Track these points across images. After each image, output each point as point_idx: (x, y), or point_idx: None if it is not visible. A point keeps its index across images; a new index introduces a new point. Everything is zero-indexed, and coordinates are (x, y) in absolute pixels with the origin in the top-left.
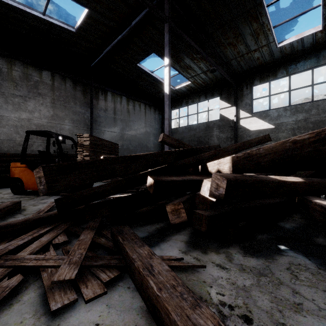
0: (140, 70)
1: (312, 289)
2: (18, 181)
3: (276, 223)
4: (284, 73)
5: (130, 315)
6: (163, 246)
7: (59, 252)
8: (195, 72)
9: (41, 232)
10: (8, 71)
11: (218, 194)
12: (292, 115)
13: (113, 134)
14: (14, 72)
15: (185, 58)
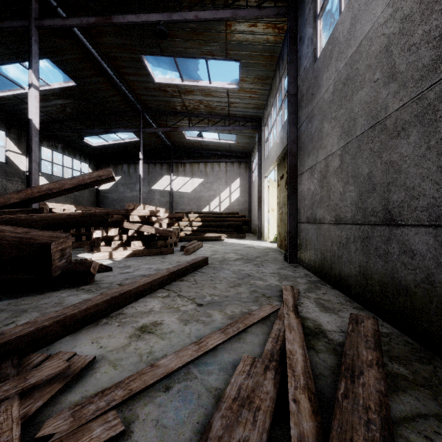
0: None
1: (42, 301)
2: None
3: None
4: None
5: (80, 336)
6: None
7: None
8: None
9: None
10: None
11: None
12: None
13: None
14: None
15: None
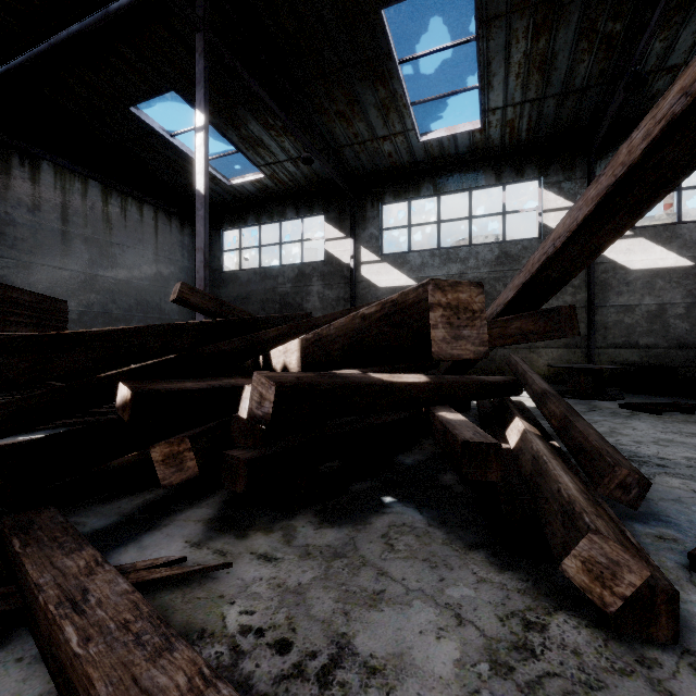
0: (140, 123)
1: (408, 561)
2: None
3: (392, 458)
4: (431, 190)
5: None
6: (149, 541)
7: None
8: (274, 156)
9: None
10: None
11: (263, 414)
12: (443, 266)
13: (59, 274)
14: None
15: (251, 121)
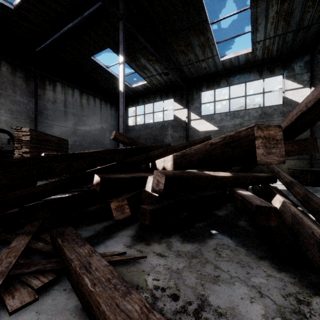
0: (95, 63)
1: (229, 262)
2: None
3: (212, 212)
4: (225, 83)
5: (63, 317)
6: (109, 243)
7: None
8: (151, 73)
9: None
10: None
11: (159, 189)
12: (231, 120)
13: (63, 129)
14: None
15: (141, 58)
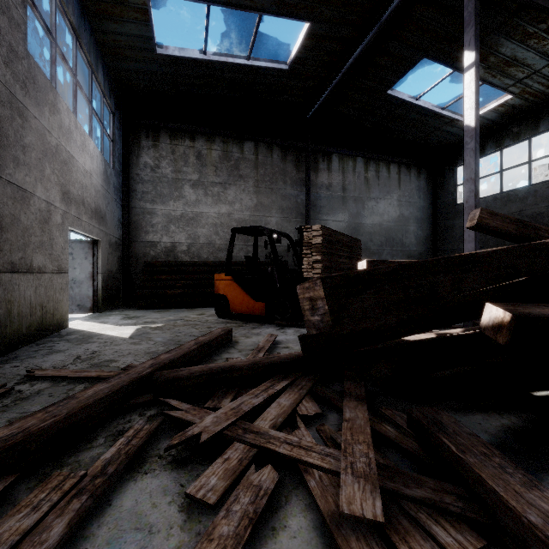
0: (393, 100)
1: None
2: (223, 299)
3: None
4: None
5: None
6: None
7: (314, 434)
8: (529, 68)
9: (276, 387)
10: (208, 152)
11: None
12: None
13: (341, 225)
14: (213, 152)
15: (503, 43)
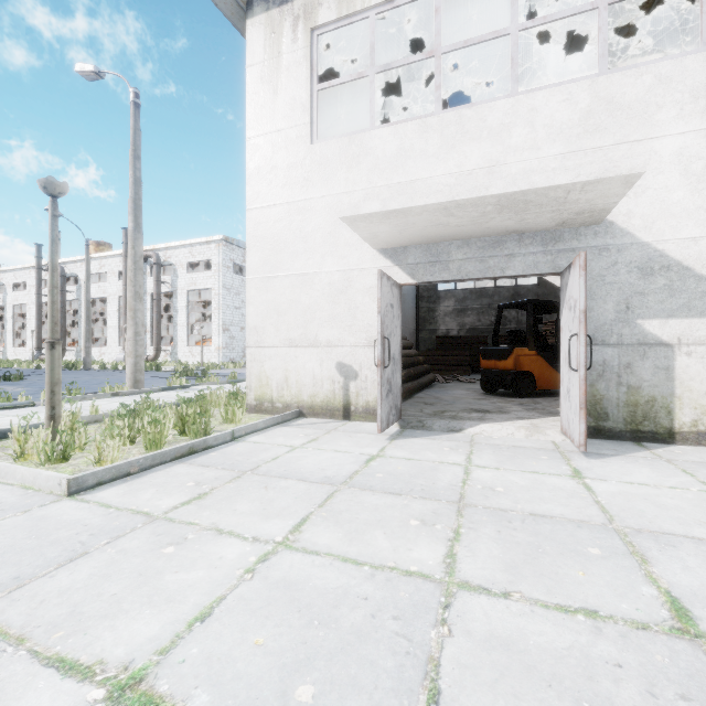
0: None
1: None
2: (527, 376)
3: None
4: None
5: None
6: None
7: None
8: None
9: None
10: None
11: None
12: None
13: None
14: None
15: None
